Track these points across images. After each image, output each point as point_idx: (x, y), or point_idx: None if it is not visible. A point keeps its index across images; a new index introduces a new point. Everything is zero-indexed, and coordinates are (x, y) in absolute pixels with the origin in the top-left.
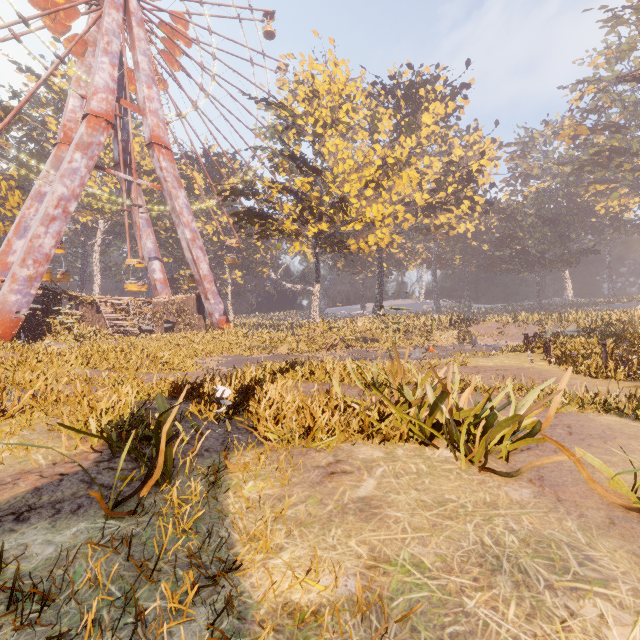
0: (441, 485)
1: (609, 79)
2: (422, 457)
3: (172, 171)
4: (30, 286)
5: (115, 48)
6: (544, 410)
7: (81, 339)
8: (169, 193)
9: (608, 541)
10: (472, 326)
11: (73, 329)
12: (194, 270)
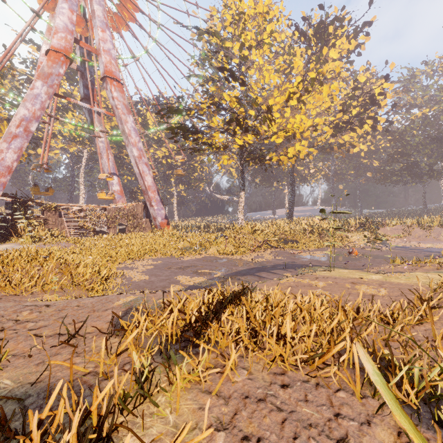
0: None
1: None
2: None
3: (122, 100)
4: None
5: None
6: None
7: (35, 240)
8: (120, 118)
9: None
10: (379, 228)
11: (33, 231)
12: (141, 182)
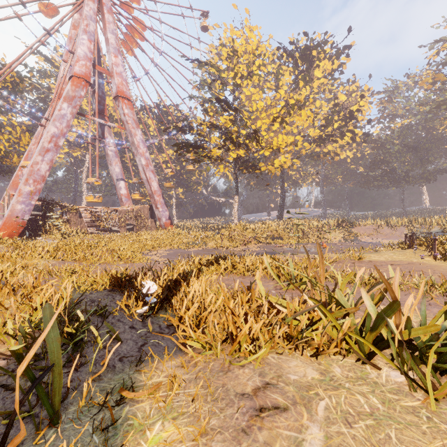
0: (417, 446)
1: None
2: (367, 382)
3: (132, 116)
4: (31, 198)
5: (92, 29)
6: None
7: (66, 236)
8: (130, 132)
9: None
10: (354, 227)
11: (61, 229)
12: (147, 187)
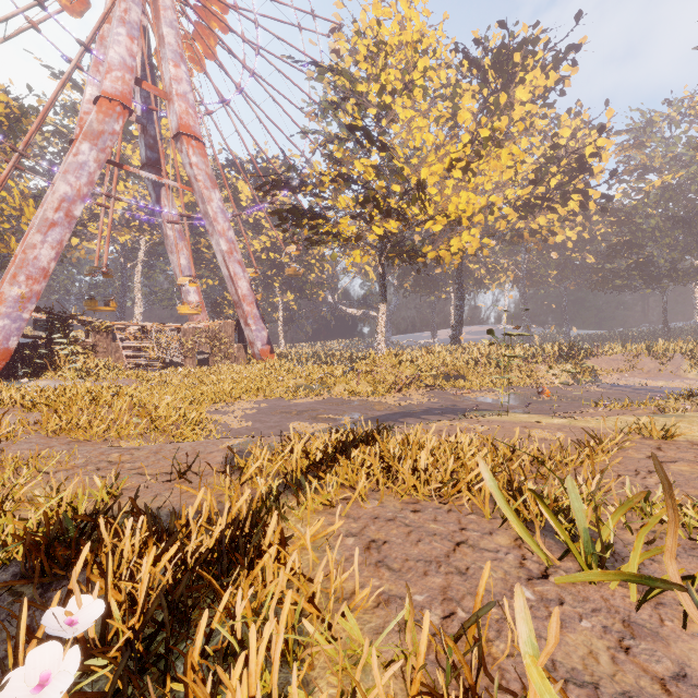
0: None
1: None
2: None
3: (204, 168)
4: (22, 308)
5: (134, 17)
6: None
7: (83, 375)
8: (201, 195)
9: None
10: (589, 358)
11: (78, 362)
12: (231, 289)
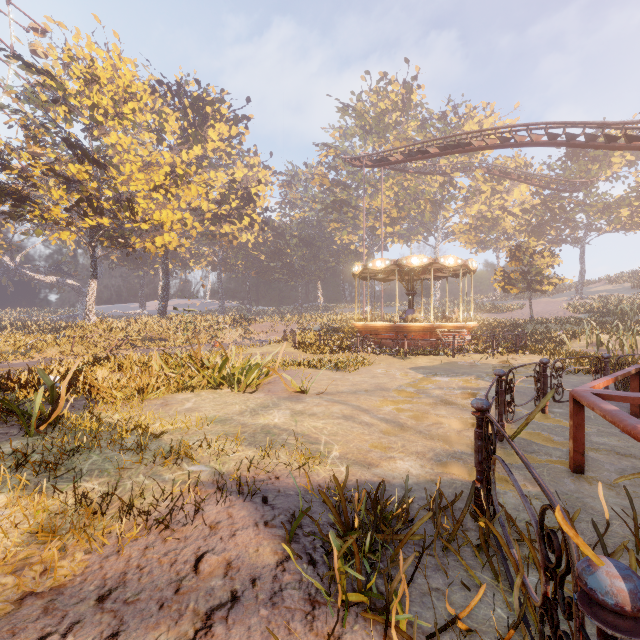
0: (226, 399)
1: (341, 150)
2: (216, 393)
3: None
4: None
5: None
6: (282, 370)
7: None
8: None
9: (285, 400)
10: (251, 325)
11: None
12: None
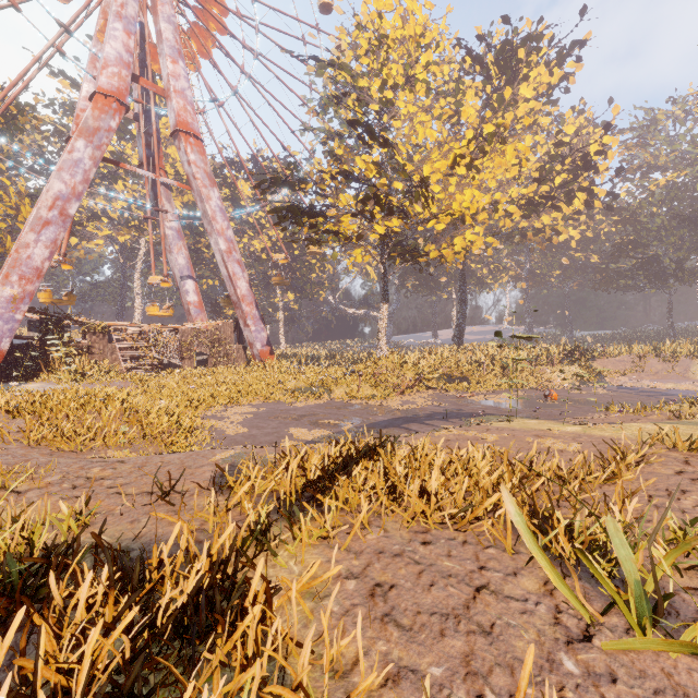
0: None
1: None
2: None
3: (202, 166)
4: (14, 309)
5: (131, 12)
6: None
7: (77, 378)
8: (199, 193)
9: None
10: (595, 360)
11: (73, 364)
12: (230, 289)
